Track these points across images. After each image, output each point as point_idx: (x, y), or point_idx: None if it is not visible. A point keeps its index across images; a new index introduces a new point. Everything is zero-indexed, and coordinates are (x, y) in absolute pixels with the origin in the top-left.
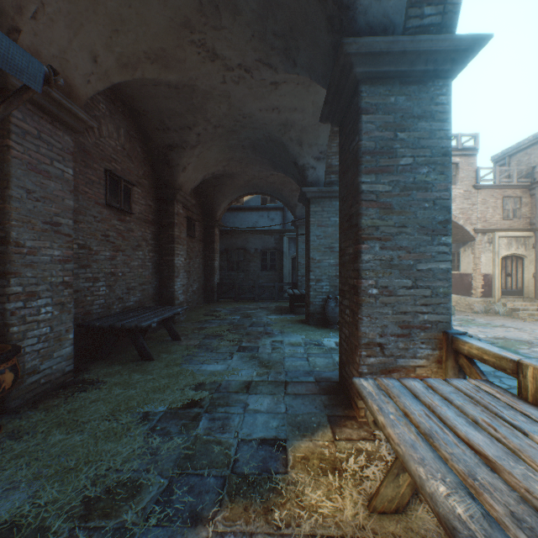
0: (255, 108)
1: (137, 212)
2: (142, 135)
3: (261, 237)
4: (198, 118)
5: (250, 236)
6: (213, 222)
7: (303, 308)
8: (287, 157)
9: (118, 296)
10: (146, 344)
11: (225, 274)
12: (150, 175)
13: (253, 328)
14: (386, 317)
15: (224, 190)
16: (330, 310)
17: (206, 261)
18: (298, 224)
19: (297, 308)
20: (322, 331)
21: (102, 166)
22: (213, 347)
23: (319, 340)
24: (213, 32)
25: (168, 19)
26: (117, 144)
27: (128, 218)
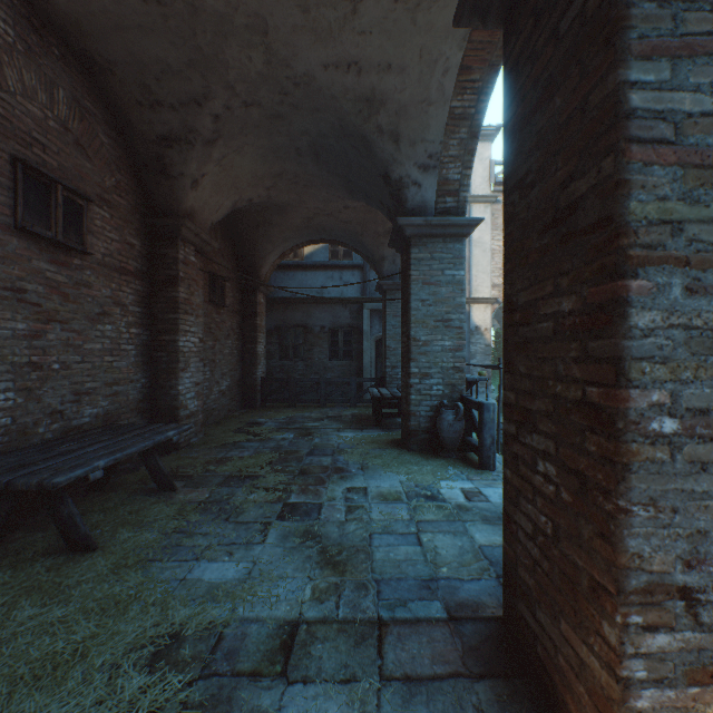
0: (315, 62)
1: (100, 252)
2: (112, 115)
3: (329, 309)
4: (212, 80)
5: (313, 307)
6: (248, 277)
7: (394, 418)
8: (371, 167)
9: (52, 408)
10: (103, 501)
11: (276, 364)
12: (132, 190)
13: (314, 458)
14: (704, 505)
15: (272, 233)
16: (446, 427)
17: (244, 343)
18: (385, 288)
19: (385, 418)
20: (433, 465)
21: (3, 148)
22: (233, 508)
23: (433, 485)
24: None
25: None
26: (47, 114)
27: (76, 262)
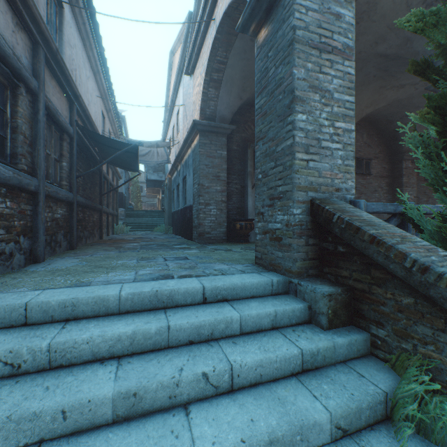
0: None
1: (373, 173)
2: (377, 131)
3: None
4: (409, 109)
5: None
6: None
7: None
8: None
9: None
10: None
11: None
12: (384, 150)
13: None
14: None
15: None
16: None
17: None
18: None
19: None
20: None
21: None
22: None
23: None
24: (395, 81)
25: (371, 92)
26: (360, 143)
27: (367, 177)
